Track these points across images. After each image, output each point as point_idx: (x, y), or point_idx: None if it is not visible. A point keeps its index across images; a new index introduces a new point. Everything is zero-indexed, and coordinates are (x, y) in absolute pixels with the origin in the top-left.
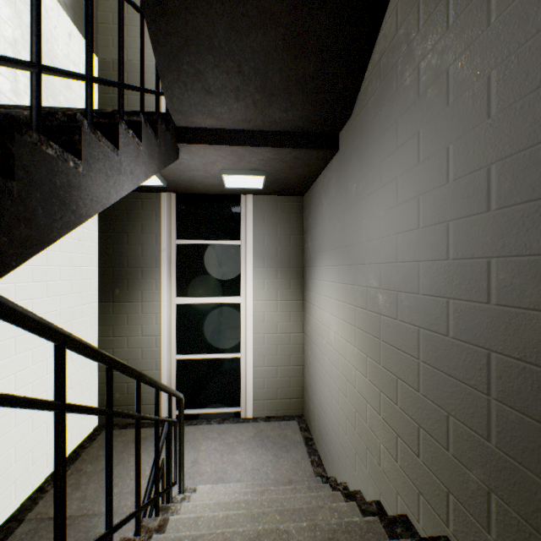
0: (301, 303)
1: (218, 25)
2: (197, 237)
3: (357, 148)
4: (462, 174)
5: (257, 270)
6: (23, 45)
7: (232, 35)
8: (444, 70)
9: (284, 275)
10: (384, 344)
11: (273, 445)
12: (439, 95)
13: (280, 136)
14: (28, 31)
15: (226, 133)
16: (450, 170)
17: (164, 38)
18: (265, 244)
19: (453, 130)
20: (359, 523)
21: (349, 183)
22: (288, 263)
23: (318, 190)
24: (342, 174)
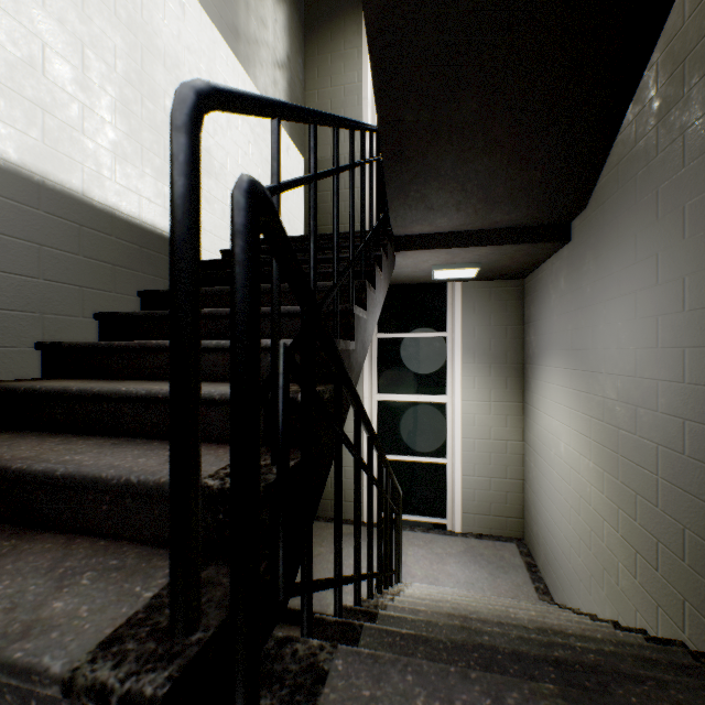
0: (520, 406)
1: (445, 160)
2: (398, 330)
3: (592, 246)
4: (696, 307)
5: (466, 366)
6: (263, 177)
7: (458, 164)
8: (680, 205)
9: (499, 373)
10: (622, 459)
11: (487, 563)
12: (675, 226)
13: (500, 233)
14: (265, 163)
15: (442, 236)
16: (685, 300)
17: (396, 176)
18: (475, 337)
19: (688, 264)
20: (590, 624)
21: (583, 282)
22: (504, 358)
23: (543, 278)
24: (575, 269)
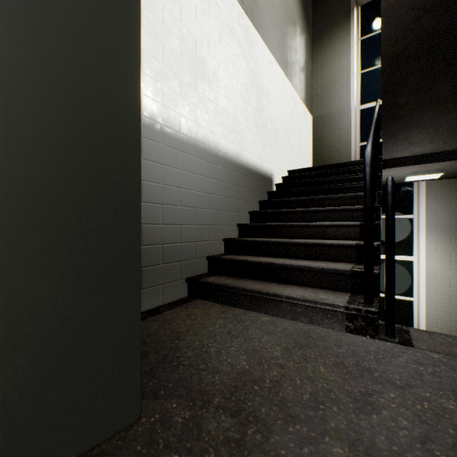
0: None
1: (424, 117)
2: None
3: None
4: None
5: (429, 237)
6: (295, 134)
7: (433, 118)
8: None
9: None
10: None
11: None
12: None
13: None
14: (296, 126)
15: (416, 157)
16: None
17: (389, 130)
18: (437, 217)
19: None
20: None
21: None
22: None
23: None
24: None
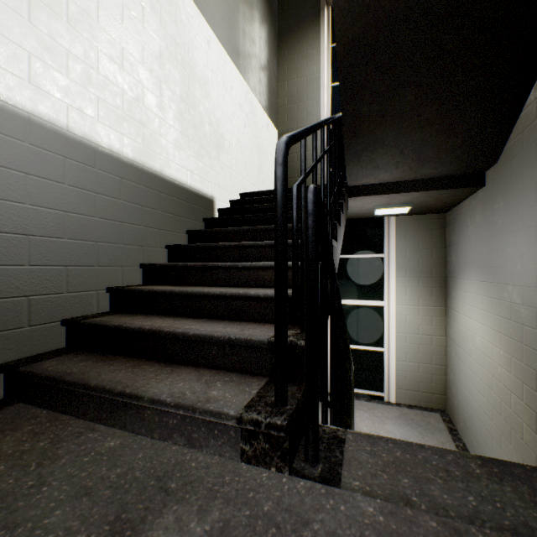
0: (443, 310)
1: (389, 134)
2: (346, 253)
3: (501, 191)
4: None
5: (399, 279)
6: (253, 148)
7: (398, 137)
8: None
9: (425, 284)
10: (525, 347)
11: (417, 425)
12: None
13: (428, 182)
14: (254, 138)
15: (383, 185)
16: None
17: (352, 147)
18: (406, 257)
19: None
20: None
21: (494, 217)
22: (430, 273)
23: (462, 213)
24: (488, 207)
